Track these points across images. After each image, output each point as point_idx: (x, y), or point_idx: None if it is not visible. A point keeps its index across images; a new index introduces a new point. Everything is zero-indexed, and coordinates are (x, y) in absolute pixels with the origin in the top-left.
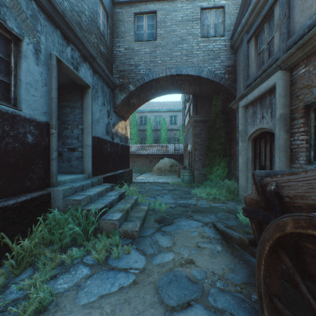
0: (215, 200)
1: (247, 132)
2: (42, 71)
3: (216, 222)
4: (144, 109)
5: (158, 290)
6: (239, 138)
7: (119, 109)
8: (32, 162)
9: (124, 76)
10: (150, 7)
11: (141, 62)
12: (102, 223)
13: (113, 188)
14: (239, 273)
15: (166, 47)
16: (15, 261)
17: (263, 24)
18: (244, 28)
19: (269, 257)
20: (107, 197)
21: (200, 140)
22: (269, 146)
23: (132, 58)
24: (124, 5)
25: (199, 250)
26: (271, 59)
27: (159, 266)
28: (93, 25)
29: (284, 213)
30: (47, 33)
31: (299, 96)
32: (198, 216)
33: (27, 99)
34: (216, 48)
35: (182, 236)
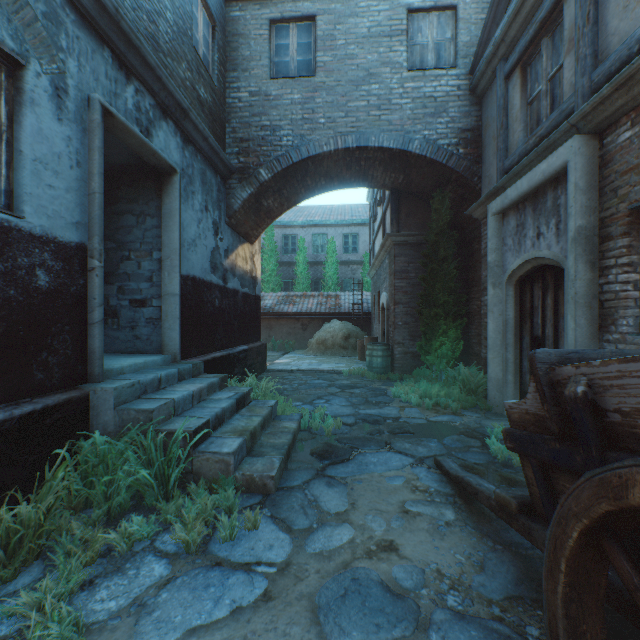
0: (438, 409)
1: (505, 266)
2: (70, 135)
3: (441, 458)
4: (292, 221)
5: (319, 616)
6: (489, 280)
7: (238, 219)
8: (48, 329)
9: (249, 151)
10: (303, 8)
11: (284, 122)
12: (199, 460)
13: (225, 384)
14: (497, 575)
15: (335, 91)
16: (2, 550)
17: (540, 41)
18: (499, 49)
19: (578, 555)
20: (212, 404)
21: (407, 285)
22: (553, 295)
23: (266, 112)
24: (248, 3)
25: (408, 520)
26: (558, 111)
27: (320, 557)
28: (183, 42)
29: (607, 448)
30: (82, 53)
31: (619, 189)
32: (404, 442)
33: (36, 195)
34: (440, 92)
35: (371, 487)
